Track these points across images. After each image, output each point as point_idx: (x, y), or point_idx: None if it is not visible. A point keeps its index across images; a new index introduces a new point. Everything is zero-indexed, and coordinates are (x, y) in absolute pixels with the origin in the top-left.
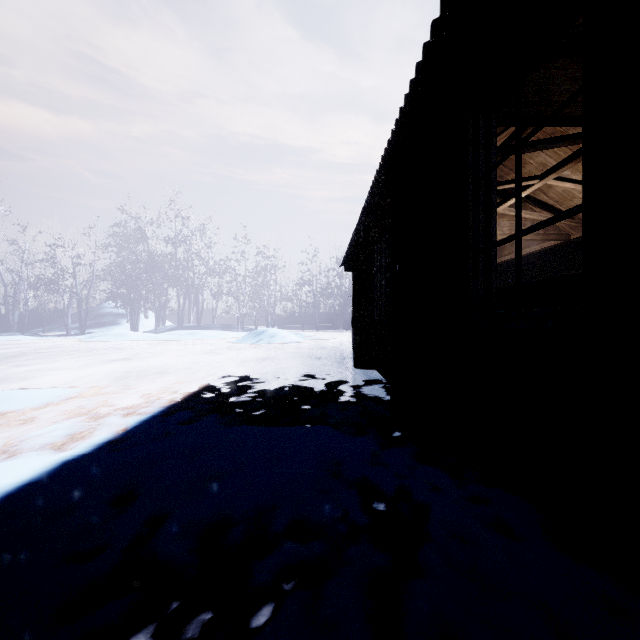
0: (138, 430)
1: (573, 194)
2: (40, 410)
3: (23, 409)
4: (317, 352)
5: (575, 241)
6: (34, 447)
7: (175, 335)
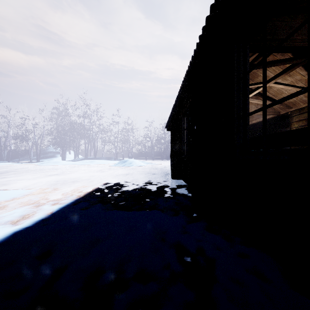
0: (58, 213)
1: (282, 91)
2: (9, 201)
3: (0, 201)
4: (153, 171)
5: (281, 115)
6: (1, 223)
7: (83, 162)
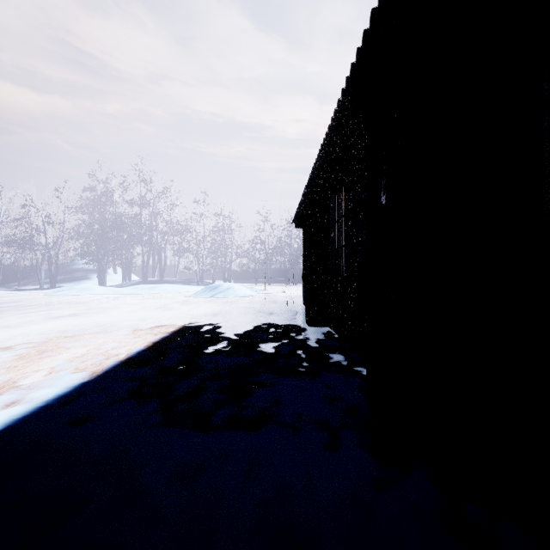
0: None
1: None
2: None
3: None
4: (269, 306)
5: None
6: None
7: (137, 289)
